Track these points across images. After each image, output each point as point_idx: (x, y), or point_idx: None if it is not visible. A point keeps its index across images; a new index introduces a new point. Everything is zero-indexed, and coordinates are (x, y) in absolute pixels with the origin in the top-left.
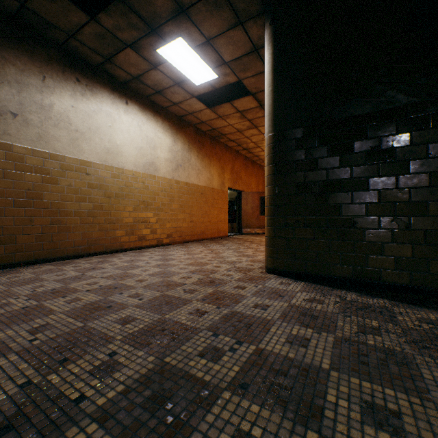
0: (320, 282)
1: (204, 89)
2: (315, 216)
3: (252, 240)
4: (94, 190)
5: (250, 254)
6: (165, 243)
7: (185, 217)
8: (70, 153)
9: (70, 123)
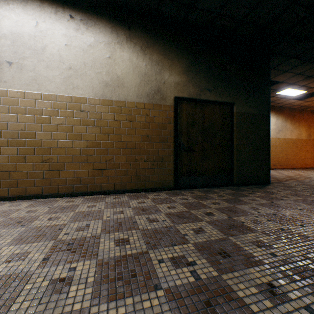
0: None
1: (297, 96)
2: None
3: None
4: None
5: None
6: (272, 168)
7: (283, 156)
8: None
9: None
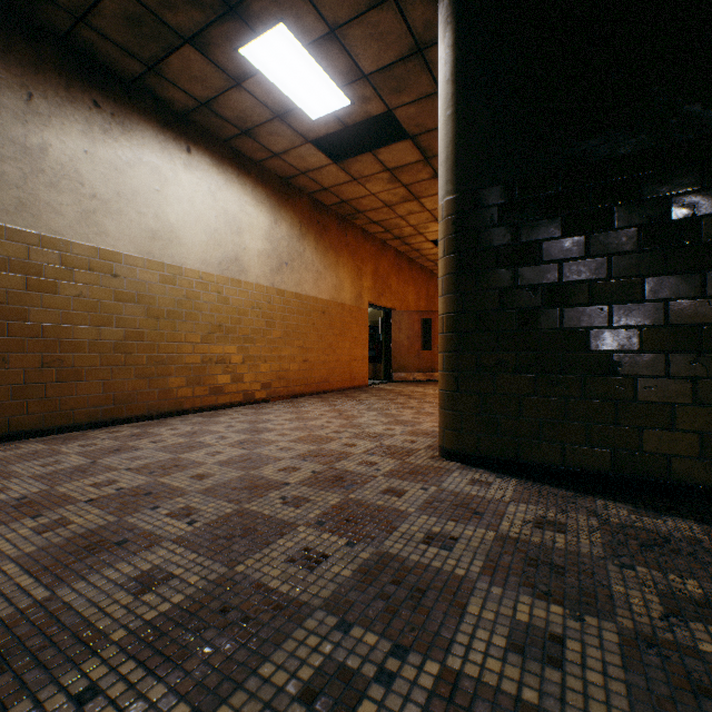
0: (547, 478)
1: (326, 127)
2: (536, 352)
3: (409, 393)
4: (128, 305)
5: (409, 420)
6: (259, 398)
7: (295, 354)
8: (82, 237)
9: (82, 182)
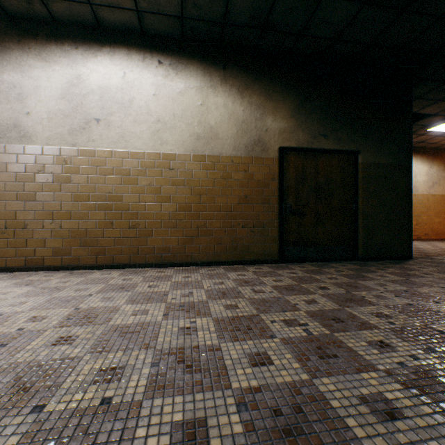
0: None
1: None
2: None
3: None
4: None
5: None
6: (422, 239)
7: (440, 221)
8: None
9: None
